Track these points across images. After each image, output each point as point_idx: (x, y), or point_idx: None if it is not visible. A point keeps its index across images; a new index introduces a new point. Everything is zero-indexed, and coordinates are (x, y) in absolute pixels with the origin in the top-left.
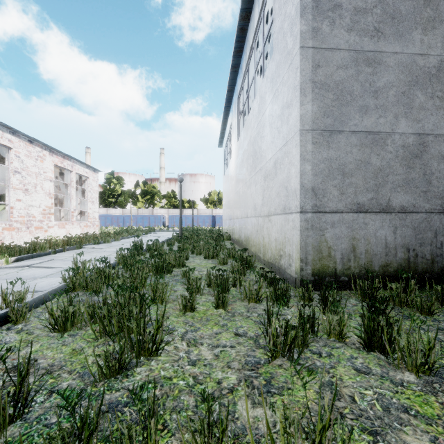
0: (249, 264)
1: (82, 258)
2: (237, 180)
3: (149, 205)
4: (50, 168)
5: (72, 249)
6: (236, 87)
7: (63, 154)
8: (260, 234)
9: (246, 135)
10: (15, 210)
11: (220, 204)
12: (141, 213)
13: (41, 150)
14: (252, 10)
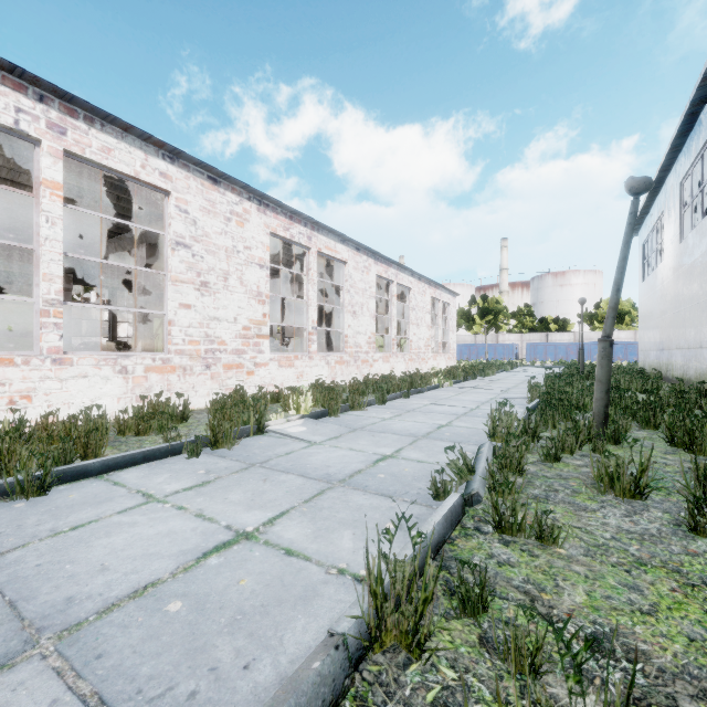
0: None
1: (497, 386)
2: (678, 297)
3: (489, 328)
4: (428, 301)
5: (469, 379)
6: (677, 168)
7: (435, 284)
8: None
9: (699, 243)
10: (413, 343)
11: (619, 322)
12: (479, 341)
13: (424, 285)
14: None
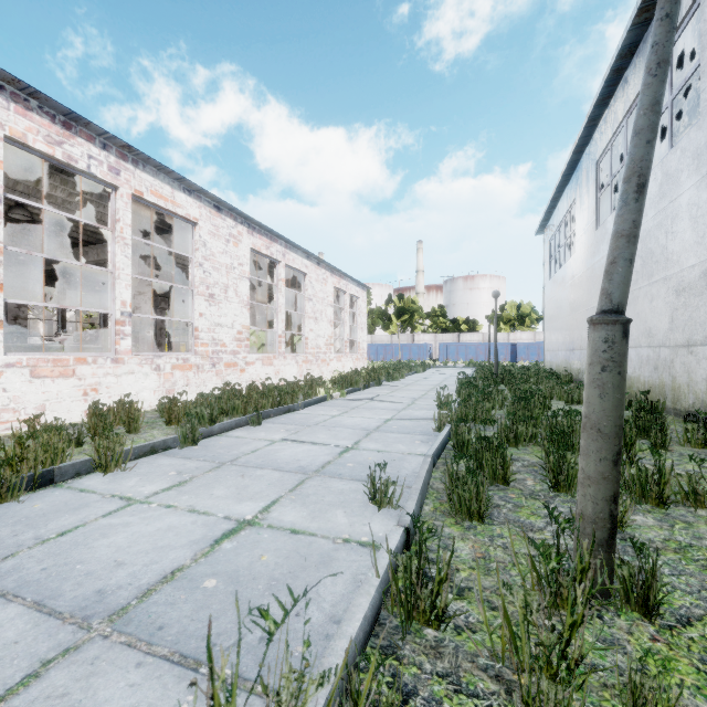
0: (655, 412)
1: (402, 395)
2: (594, 290)
3: (405, 328)
4: (331, 292)
5: (372, 386)
6: (592, 147)
7: (340, 273)
8: (664, 371)
9: None
10: (309, 341)
11: (521, 323)
12: (396, 341)
13: (325, 272)
14: (640, 42)
